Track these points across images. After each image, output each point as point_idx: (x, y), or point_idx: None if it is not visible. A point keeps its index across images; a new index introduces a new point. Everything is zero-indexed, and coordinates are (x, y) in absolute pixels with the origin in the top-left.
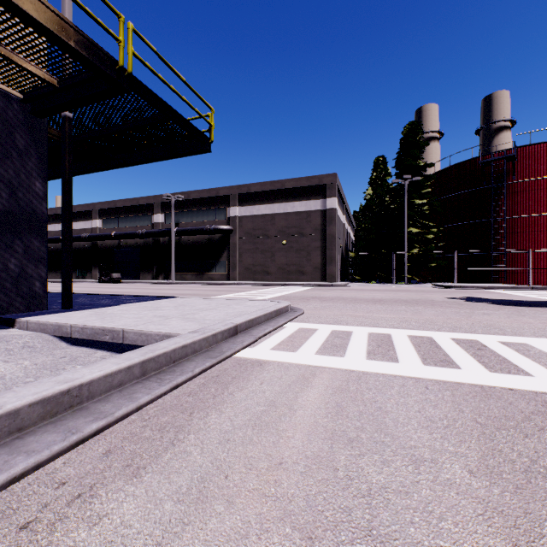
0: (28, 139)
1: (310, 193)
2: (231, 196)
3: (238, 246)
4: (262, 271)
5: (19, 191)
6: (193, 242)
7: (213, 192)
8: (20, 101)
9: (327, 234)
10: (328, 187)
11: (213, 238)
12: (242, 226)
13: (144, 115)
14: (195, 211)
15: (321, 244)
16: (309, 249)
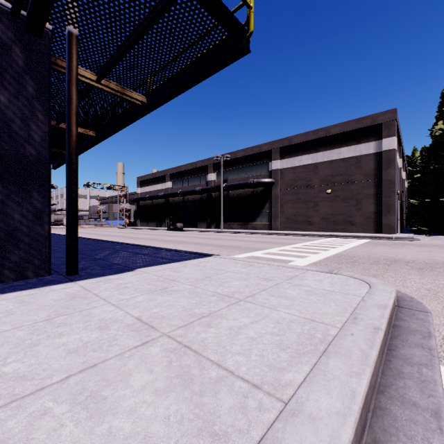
0: (23, 63)
1: (360, 136)
2: (272, 150)
3: (280, 197)
4: (304, 221)
5: (10, 127)
6: (238, 195)
7: (256, 149)
8: (11, 13)
9: (383, 179)
10: (384, 126)
11: (256, 191)
12: (283, 178)
13: (151, 1)
14: (240, 168)
15: (375, 190)
16: (359, 198)
